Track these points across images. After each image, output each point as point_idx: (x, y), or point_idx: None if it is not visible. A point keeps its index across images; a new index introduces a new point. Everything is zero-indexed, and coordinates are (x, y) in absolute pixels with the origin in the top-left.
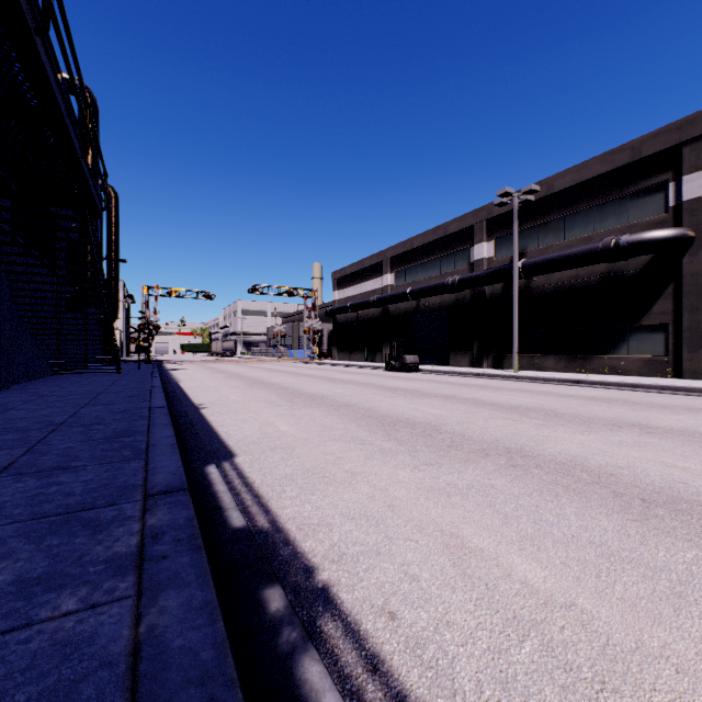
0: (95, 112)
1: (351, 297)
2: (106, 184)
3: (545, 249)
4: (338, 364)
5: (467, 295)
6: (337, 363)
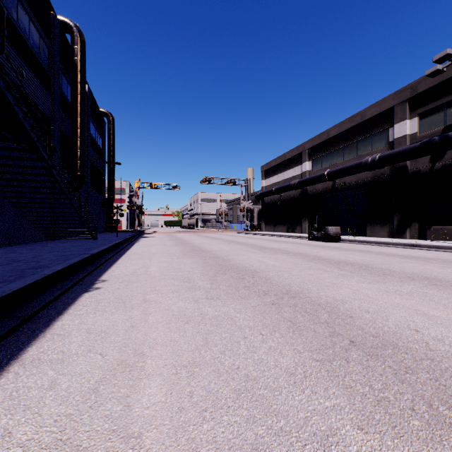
0: (83, 44)
1: (275, 183)
2: (3, 23)
3: None
4: (265, 234)
5: (386, 172)
6: (264, 233)
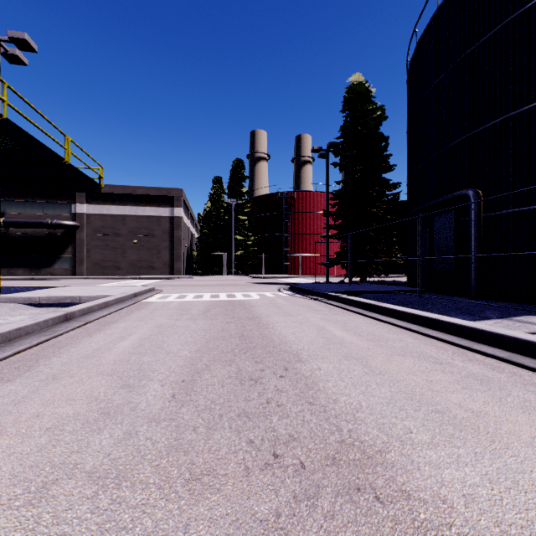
0: None
1: None
2: None
3: (18, 215)
4: None
5: None
6: None
